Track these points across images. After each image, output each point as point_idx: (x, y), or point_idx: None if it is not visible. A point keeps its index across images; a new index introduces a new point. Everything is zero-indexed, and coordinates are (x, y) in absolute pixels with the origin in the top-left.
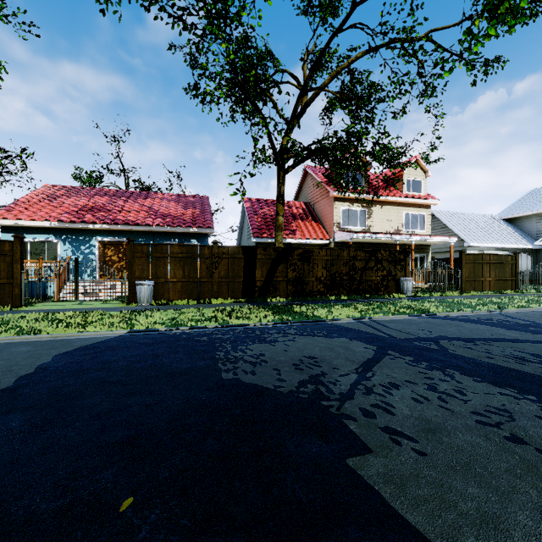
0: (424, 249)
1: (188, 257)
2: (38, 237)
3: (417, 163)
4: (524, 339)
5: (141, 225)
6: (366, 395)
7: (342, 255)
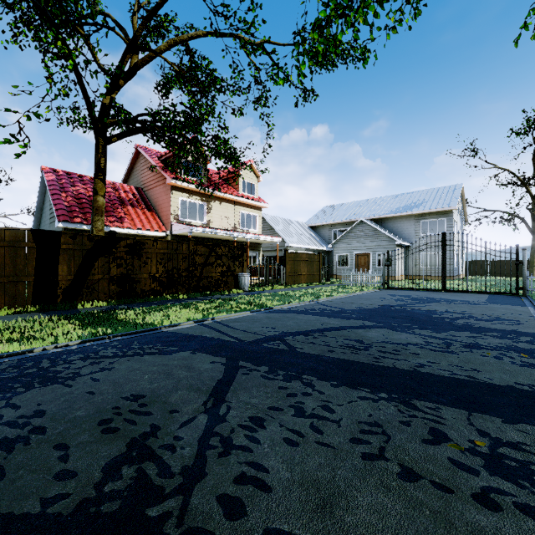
0: (257, 247)
1: None
2: None
3: (251, 167)
4: (344, 325)
5: None
6: (224, 457)
7: (181, 249)
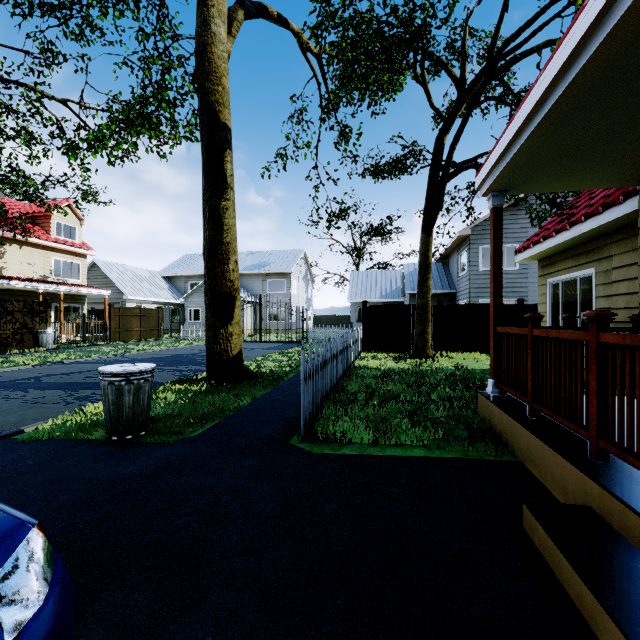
0: (80, 299)
1: None
2: None
3: (70, 207)
4: None
5: None
6: None
7: None
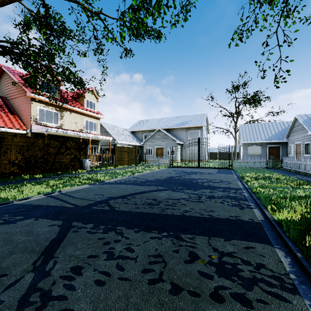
0: (96, 142)
1: None
2: None
3: (92, 91)
4: (147, 190)
5: None
6: (40, 310)
7: (37, 142)
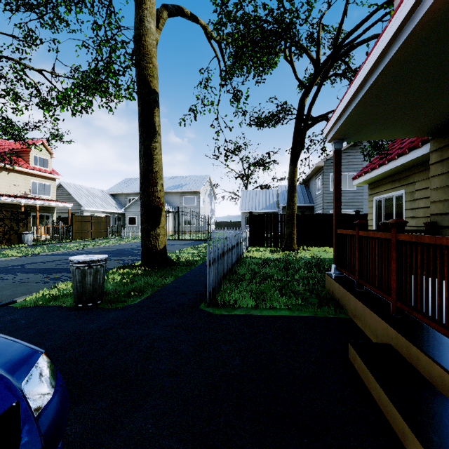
0: (50, 210)
1: None
2: None
3: (44, 145)
4: None
5: None
6: None
7: None
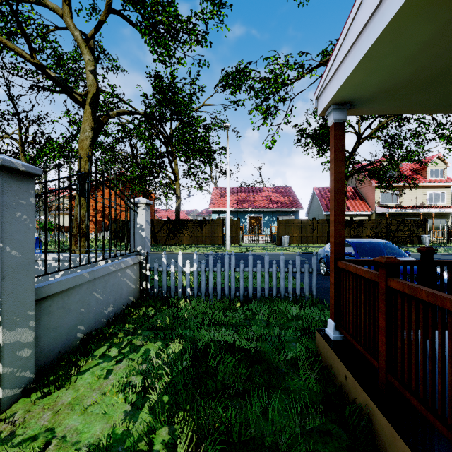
0: (445, 215)
1: (301, 225)
2: (225, 215)
3: (438, 158)
4: None
5: (268, 208)
6: None
7: (382, 222)
